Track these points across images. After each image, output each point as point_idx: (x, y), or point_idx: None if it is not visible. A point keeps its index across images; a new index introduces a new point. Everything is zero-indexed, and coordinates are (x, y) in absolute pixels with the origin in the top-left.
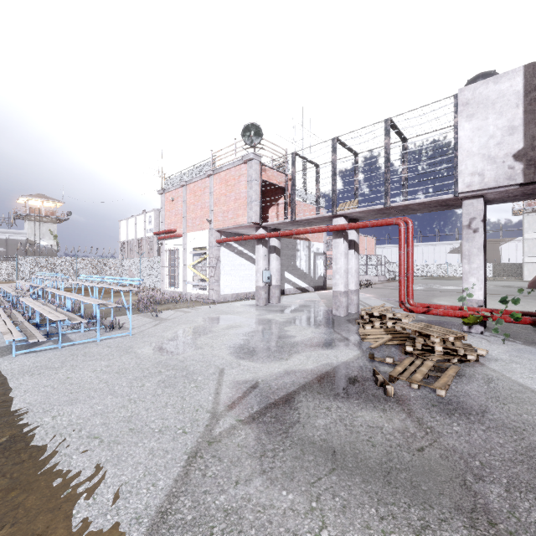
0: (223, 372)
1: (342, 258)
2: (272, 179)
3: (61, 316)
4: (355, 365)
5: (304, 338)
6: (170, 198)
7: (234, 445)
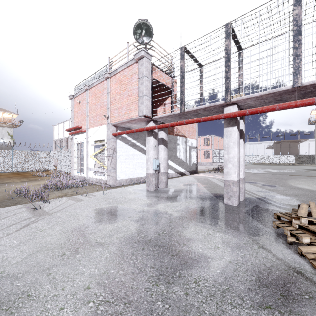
0: None
1: (235, 146)
2: (161, 79)
3: None
4: None
5: (224, 267)
6: (77, 102)
7: None
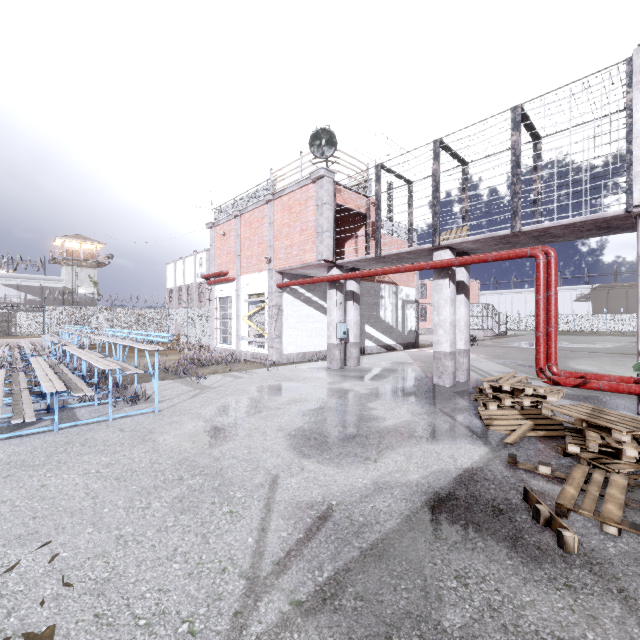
0: (276, 482)
1: (448, 306)
2: (349, 203)
3: (58, 387)
4: (487, 476)
5: (398, 422)
6: (221, 233)
7: None
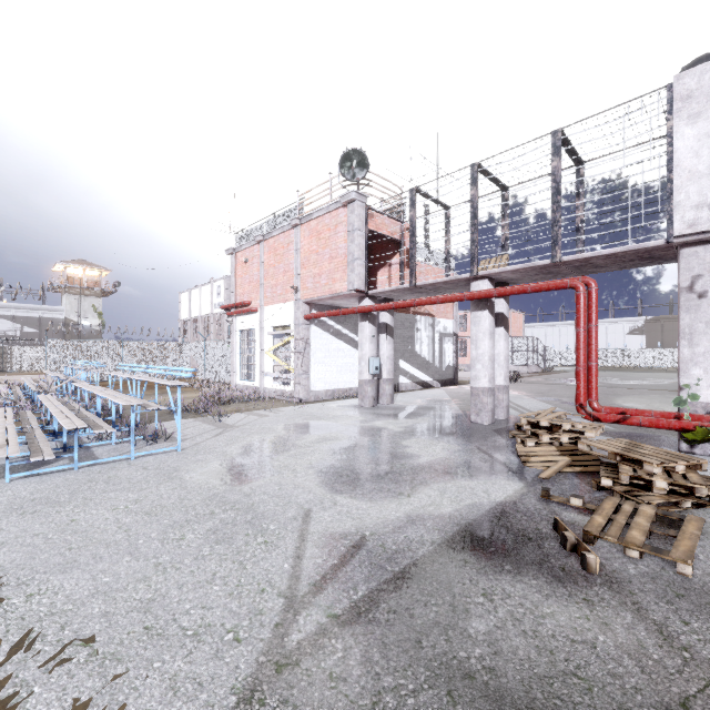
0: (309, 516)
1: (486, 339)
2: (382, 229)
3: (78, 423)
4: (520, 508)
5: (433, 459)
6: (242, 260)
7: (322, 674)
